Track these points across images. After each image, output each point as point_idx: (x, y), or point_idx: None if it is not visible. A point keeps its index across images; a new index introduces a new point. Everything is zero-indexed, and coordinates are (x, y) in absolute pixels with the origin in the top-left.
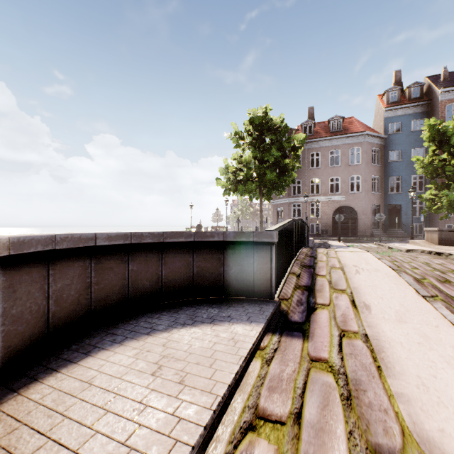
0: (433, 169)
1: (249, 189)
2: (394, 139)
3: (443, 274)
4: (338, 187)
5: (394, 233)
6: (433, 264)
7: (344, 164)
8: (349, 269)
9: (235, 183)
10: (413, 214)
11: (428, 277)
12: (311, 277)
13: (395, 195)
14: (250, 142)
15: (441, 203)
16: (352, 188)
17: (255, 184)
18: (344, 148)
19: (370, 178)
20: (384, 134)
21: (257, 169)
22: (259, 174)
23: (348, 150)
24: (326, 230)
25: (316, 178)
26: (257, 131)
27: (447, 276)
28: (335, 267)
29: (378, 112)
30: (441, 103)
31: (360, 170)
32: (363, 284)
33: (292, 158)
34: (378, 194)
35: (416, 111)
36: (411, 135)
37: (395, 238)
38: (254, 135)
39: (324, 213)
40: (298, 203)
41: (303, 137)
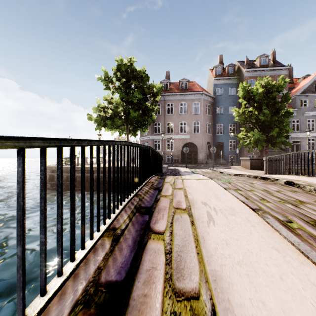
0: (245, 117)
1: (116, 125)
2: (219, 99)
3: (299, 209)
4: (185, 130)
5: (219, 161)
6: (273, 191)
7: (189, 113)
8: (198, 211)
9: (104, 119)
10: (229, 149)
11: (291, 217)
12: (137, 242)
13: (220, 136)
14: (119, 86)
15: (250, 140)
16: (194, 131)
17: (121, 121)
18: (189, 102)
19: (205, 124)
20: (213, 95)
21: (123, 108)
22: (126, 112)
23: (192, 103)
24: (178, 160)
25: (170, 122)
26: (124, 77)
27: (306, 212)
28: (180, 209)
29: (210, 80)
30: (245, 78)
31: (199, 118)
32: (227, 256)
33: (152, 102)
34: (210, 135)
35: (232, 82)
36: (228, 97)
37: (220, 165)
38: (122, 81)
39: (176, 147)
40: (158, 139)
41: (160, 87)
